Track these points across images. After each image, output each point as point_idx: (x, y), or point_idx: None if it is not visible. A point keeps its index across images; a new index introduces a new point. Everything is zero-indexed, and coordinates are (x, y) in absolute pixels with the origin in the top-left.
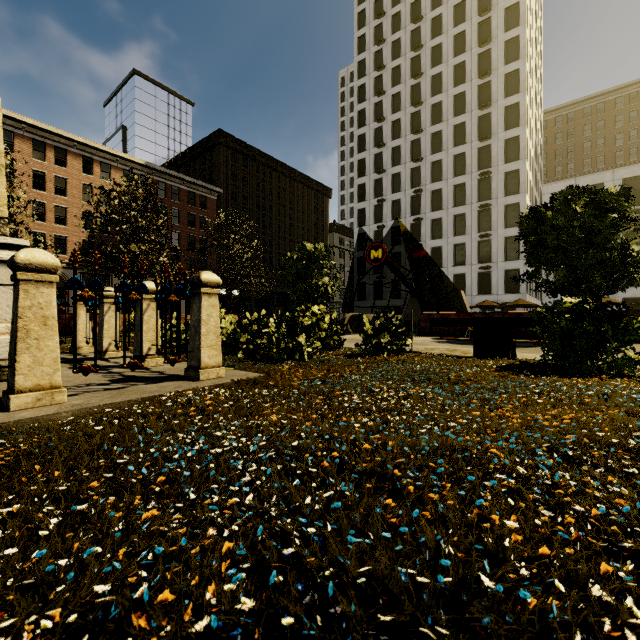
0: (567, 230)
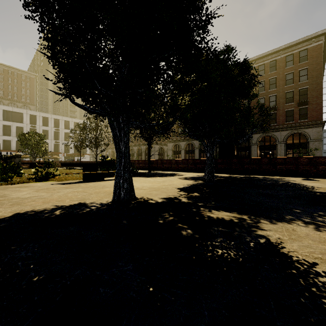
0: (33, 141)
